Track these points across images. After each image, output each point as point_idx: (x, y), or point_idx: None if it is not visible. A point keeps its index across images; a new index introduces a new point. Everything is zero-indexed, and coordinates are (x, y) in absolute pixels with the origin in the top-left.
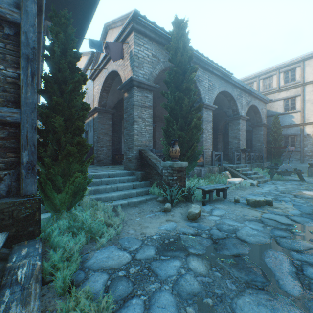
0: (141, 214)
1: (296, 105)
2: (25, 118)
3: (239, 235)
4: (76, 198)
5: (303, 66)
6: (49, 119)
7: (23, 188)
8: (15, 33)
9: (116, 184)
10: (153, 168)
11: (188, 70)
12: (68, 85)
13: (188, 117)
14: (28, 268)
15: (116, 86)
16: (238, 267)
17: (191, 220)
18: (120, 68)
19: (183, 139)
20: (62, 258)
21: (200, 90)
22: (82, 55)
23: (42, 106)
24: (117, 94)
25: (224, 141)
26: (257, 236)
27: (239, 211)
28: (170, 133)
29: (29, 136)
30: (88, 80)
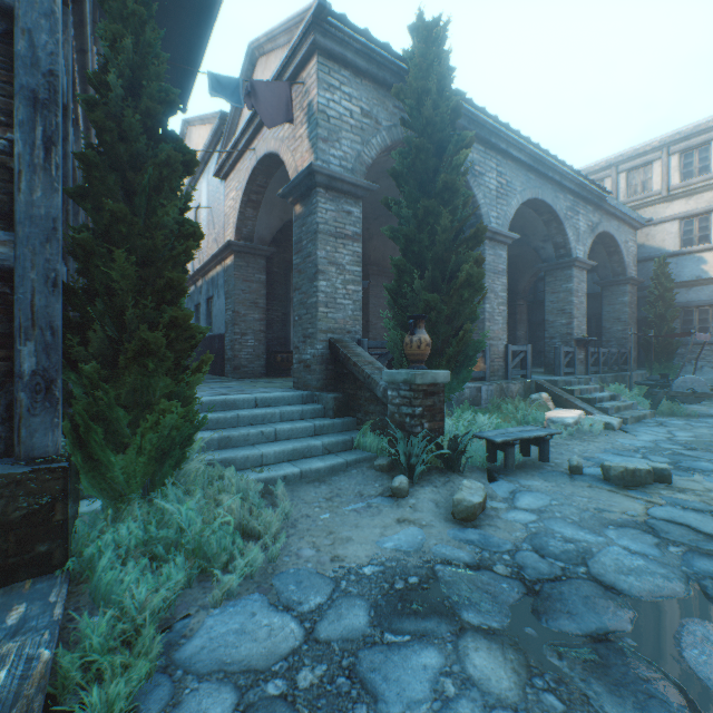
0: (334, 504)
1: (712, 232)
2: (26, 255)
3: (598, 572)
4: (165, 465)
5: None
6: (94, 261)
7: (22, 439)
8: (3, 34)
9: (273, 425)
10: (364, 387)
11: (449, 145)
12: (145, 174)
13: (449, 259)
14: (10, 673)
15: (276, 192)
16: (610, 678)
17: (463, 523)
18: (284, 146)
19: (438, 314)
20: (113, 639)
21: (477, 197)
22: (200, 124)
23: (84, 231)
24: (279, 211)
25: (531, 321)
26: (647, 576)
27: (585, 497)
28: (406, 299)
29: (38, 303)
30: (212, 181)
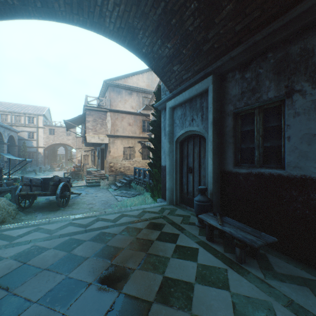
0: None
1: (35, 137)
2: None
3: None
4: None
5: (38, 118)
6: None
7: None
8: None
9: None
10: None
11: None
12: None
13: None
14: None
15: None
16: None
17: None
18: None
19: None
20: None
21: None
22: None
23: None
24: None
25: None
26: None
27: None
28: None
29: None
30: None
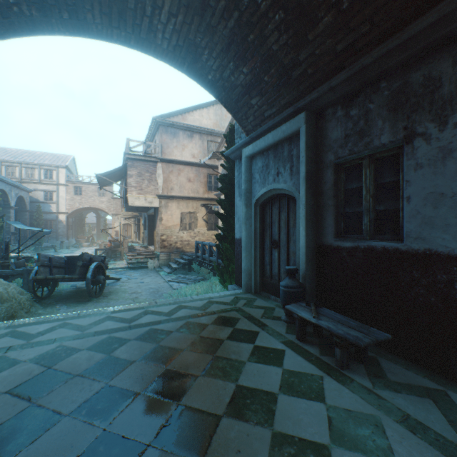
0: None
1: (54, 198)
2: None
3: None
4: None
5: (59, 171)
6: None
7: None
8: None
9: None
10: None
11: None
12: None
13: None
14: None
15: None
16: None
17: None
18: None
19: None
20: None
21: None
22: None
23: None
24: None
25: None
26: None
27: None
28: None
29: None
30: None
